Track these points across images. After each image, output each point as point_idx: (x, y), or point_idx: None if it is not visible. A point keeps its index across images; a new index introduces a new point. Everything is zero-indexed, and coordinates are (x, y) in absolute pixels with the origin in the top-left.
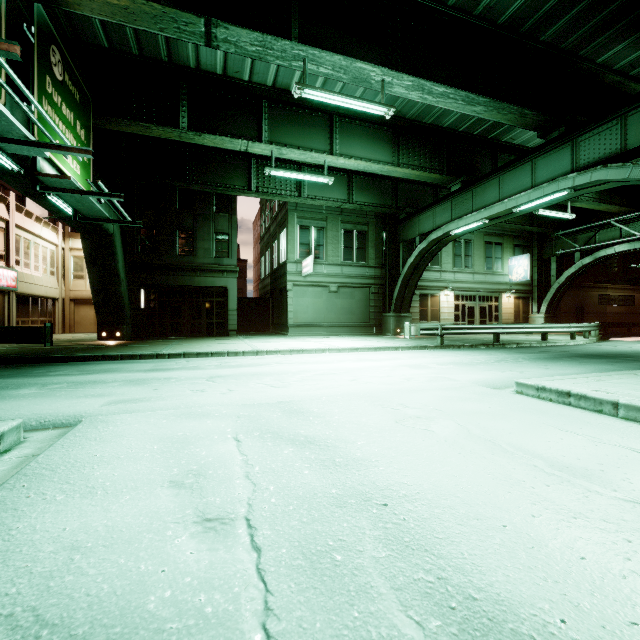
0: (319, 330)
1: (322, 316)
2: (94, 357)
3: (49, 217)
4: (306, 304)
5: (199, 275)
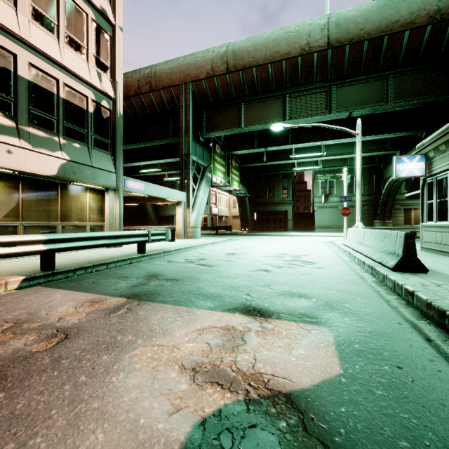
0: (332, 229)
1: (334, 222)
2: (241, 234)
3: None
4: (325, 217)
5: (275, 206)
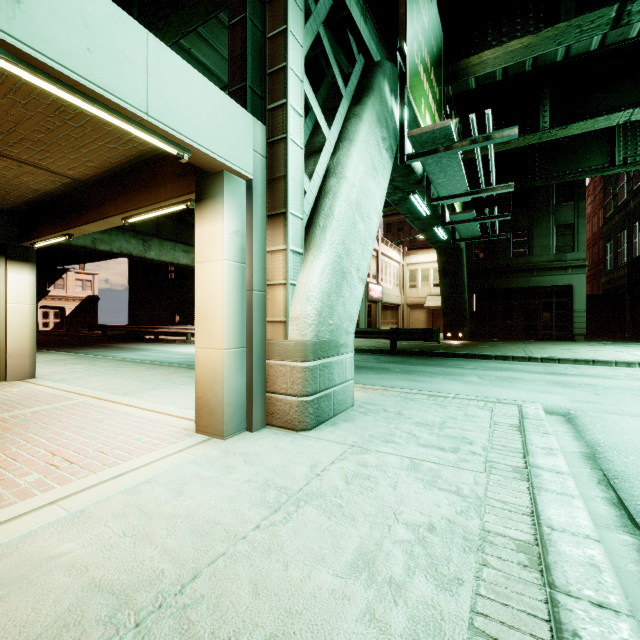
0: None
1: None
2: (472, 355)
3: (395, 242)
4: None
5: (535, 275)
